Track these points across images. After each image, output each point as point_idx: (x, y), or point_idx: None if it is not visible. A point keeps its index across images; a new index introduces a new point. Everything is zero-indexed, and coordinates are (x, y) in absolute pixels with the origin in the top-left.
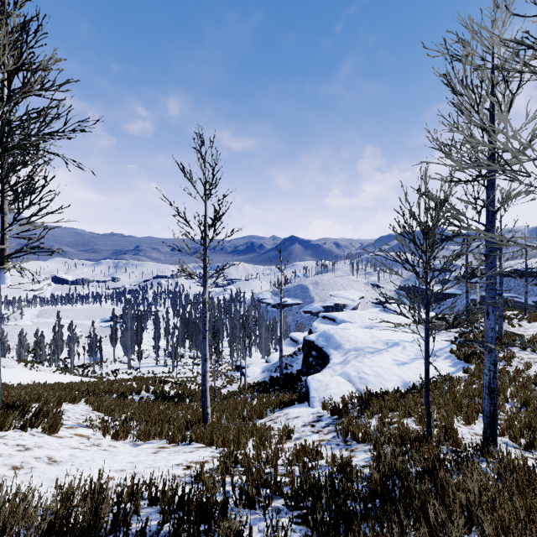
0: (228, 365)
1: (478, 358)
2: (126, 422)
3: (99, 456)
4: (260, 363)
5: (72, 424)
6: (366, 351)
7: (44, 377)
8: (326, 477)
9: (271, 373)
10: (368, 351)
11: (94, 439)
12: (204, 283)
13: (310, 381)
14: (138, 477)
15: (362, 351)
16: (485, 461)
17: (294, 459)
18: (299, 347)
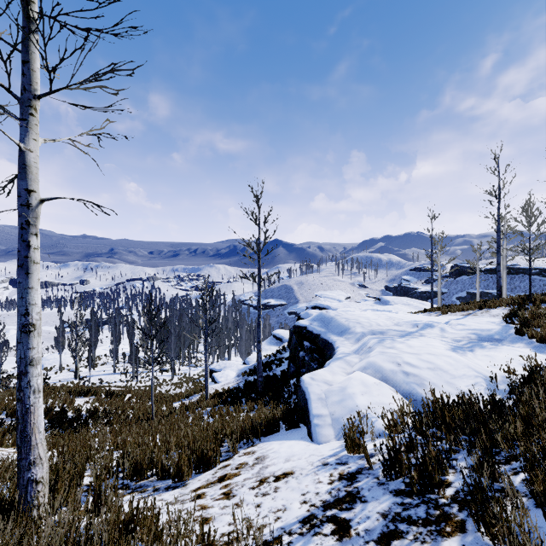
0: (203, 371)
1: None
2: None
3: None
4: (236, 366)
5: None
6: (389, 334)
7: None
8: None
9: (248, 377)
10: (392, 334)
11: None
12: (21, 108)
13: (308, 383)
14: None
15: (383, 335)
16: None
17: None
18: (283, 346)
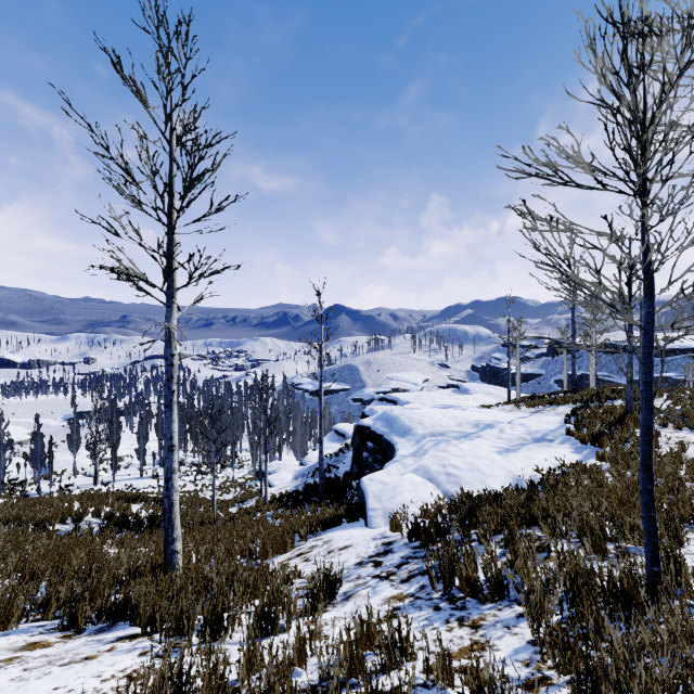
0: (249, 473)
1: (610, 440)
2: None
3: None
4: (292, 467)
5: None
6: (448, 436)
7: None
8: None
9: (307, 479)
10: (452, 436)
11: None
12: (168, 299)
13: (366, 483)
14: None
15: (442, 437)
16: None
17: (342, 666)
18: (347, 443)
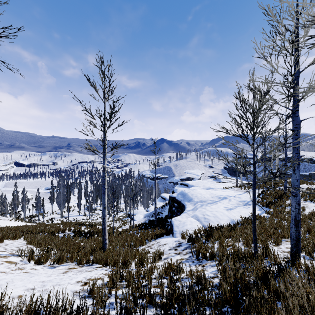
0: (124, 214)
1: (274, 205)
2: (47, 251)
3: (19, 277)
4: (143, 212)
5: (6, 254)
6: (207, 202)
7: (1, 223)
8: (188, 288)
9: (149, 218)
10: (209, 202)
11: (20, 264)
12: (103, 156)
13: (173, 221)
14: (43, 293)
15: (205, 202)
16: (295, 270)
17: (163, 273)
18: (166, 202)
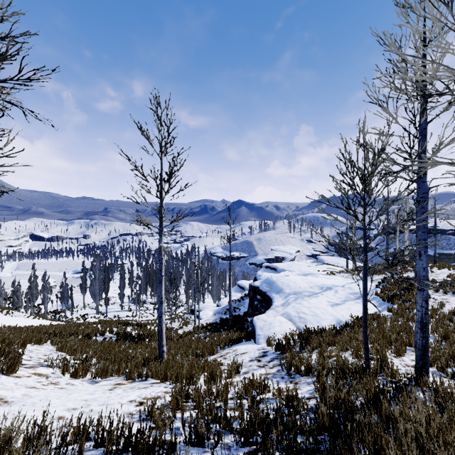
0: (184, 309)
1: (399, 299)
2: (86, 361)
3: (54, 394)
4: (212, 307)
5: (33, 363)
6: (304, 294)
7: (17, 321)
8: (275, 411)
9: (221, 315)
10: (306, 294)
11: (53, 377)
12: (160, 232)
13: (255, 321)
14: (89, 415)
15: (300, 295)
16: (419, 390)
17: (242, 392)
18: (245, 293)
